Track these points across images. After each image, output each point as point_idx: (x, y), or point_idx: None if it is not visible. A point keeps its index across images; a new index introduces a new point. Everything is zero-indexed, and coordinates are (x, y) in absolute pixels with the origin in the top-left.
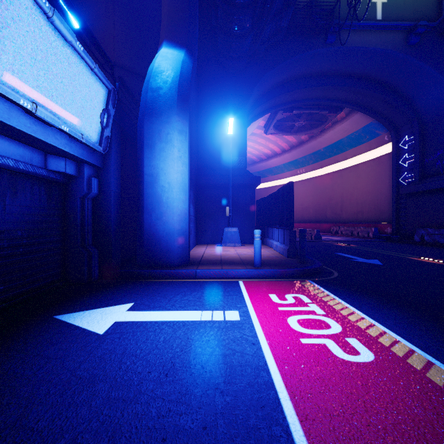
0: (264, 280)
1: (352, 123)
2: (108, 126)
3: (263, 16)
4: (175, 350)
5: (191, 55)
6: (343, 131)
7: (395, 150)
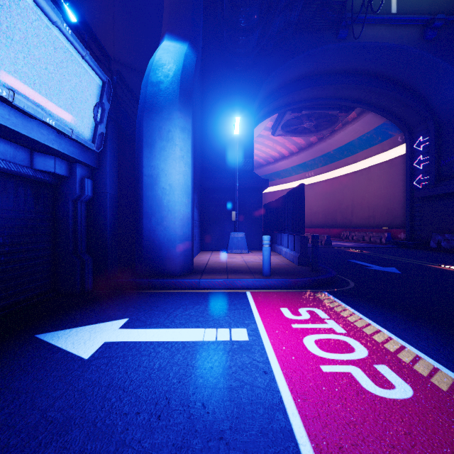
0: (274, 291)
1: (364, 123)
2: (102, 122)
3: (271, 9)
4: (172, 381)
5: (194, 49)
6: (354, 132)
7: (409, 152)
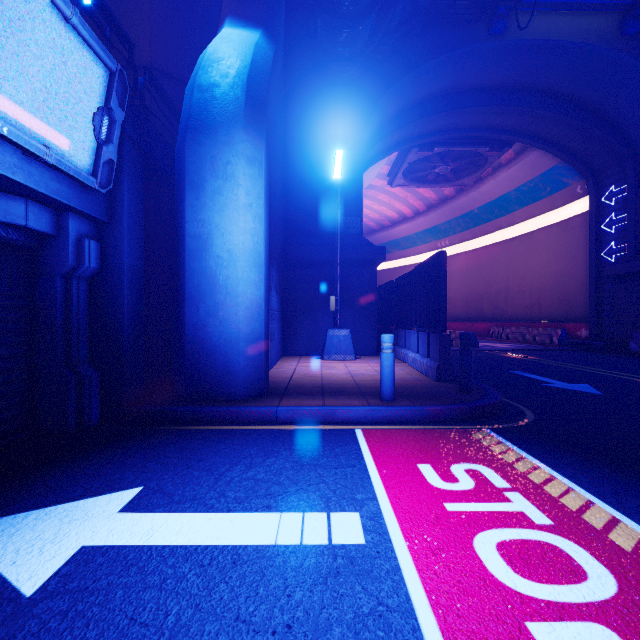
0: (402, 428)
1: (525, 167)
2: (111, 142)
3: None
4: None
5: (271, 40)
6: (509, 180)
7: (595, 208)
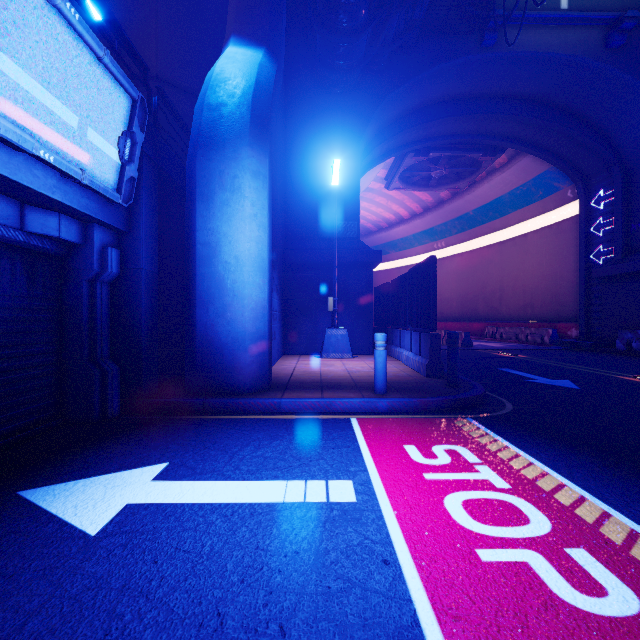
0: (393, 417)
1: (518, 171)
2: (133, 161)
3: (386, 2)
4: (230, 580)
5: (273, 58)
6: (503, 184)
7: (584, 212)
